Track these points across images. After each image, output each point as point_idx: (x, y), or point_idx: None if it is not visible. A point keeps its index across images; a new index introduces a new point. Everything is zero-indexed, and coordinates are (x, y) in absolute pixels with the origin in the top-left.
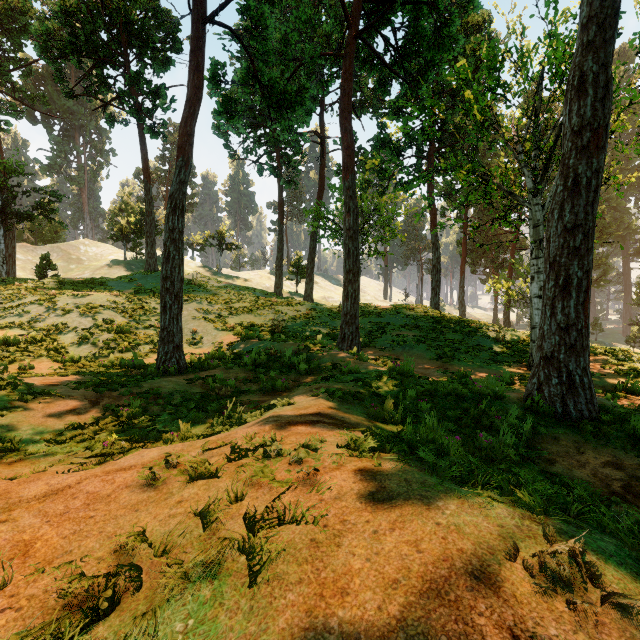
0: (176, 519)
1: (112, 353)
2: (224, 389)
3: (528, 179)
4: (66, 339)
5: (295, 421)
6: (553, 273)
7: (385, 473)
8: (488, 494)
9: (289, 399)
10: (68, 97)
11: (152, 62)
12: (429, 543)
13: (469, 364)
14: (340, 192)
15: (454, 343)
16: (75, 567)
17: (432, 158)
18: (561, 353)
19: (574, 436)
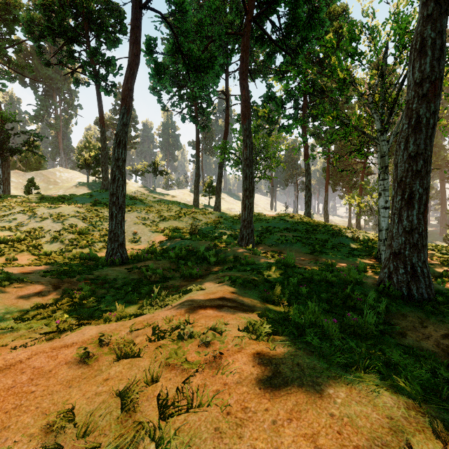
0: (100, 397)
1: (75, 249)
2: (154, 276)
3: (377, 122)
4: (42, 238)
5: (205, 305)
6: (400, 190)
7: (279, 357)
8: (373, 382)
9: (202, 284)
10: (46, 66)
11: (106, 41)
12: (326, 438)
13: (333, 257)
14: (240, 134)
15: (322, 241)
16: (8, 445)
17: (305, 109)
18: (406, 250)
19: (417, 313)
